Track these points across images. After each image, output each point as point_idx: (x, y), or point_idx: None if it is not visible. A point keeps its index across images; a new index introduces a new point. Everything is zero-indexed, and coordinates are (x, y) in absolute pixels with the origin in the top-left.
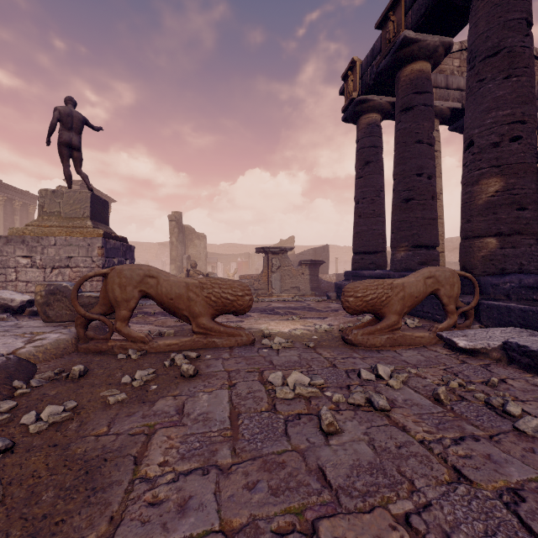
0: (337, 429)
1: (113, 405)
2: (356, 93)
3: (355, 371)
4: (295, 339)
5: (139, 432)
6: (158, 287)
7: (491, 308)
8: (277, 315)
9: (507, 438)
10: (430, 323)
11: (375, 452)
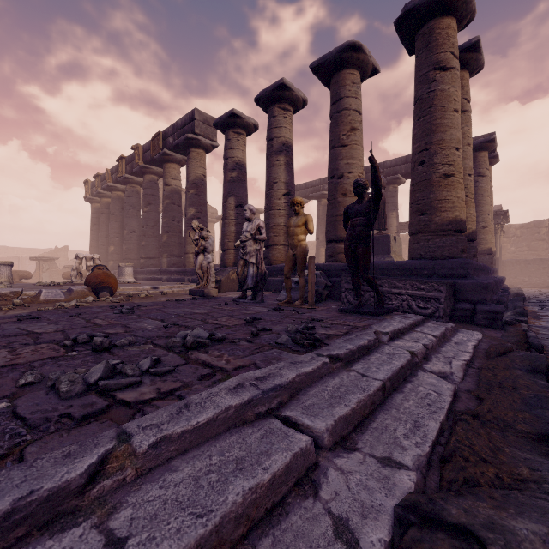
0: None
1: None
2: (88, 195)
3: None
4: None
5: None
6: None
7: None
8: None
9: None
10: None
11: None
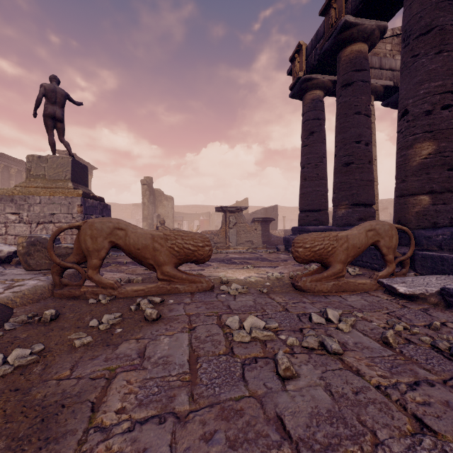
0: (293, 374)
1: (79, 348)
2: (302, 73)
3: (306, 315)
4: (250, 285)
5: (100, 376)
6: (126, 239)
7: (425, 258)
8: (234, 264)
9: None
10: (369, 271)
11: (333, 399)
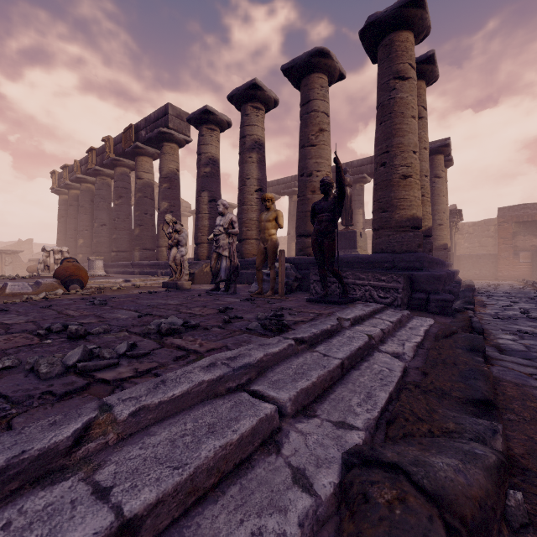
0: None
1: None
2: (56, 186)
3: None
4: None
5: None
6: None
7: None
8: None
9: None
10: None
11: None
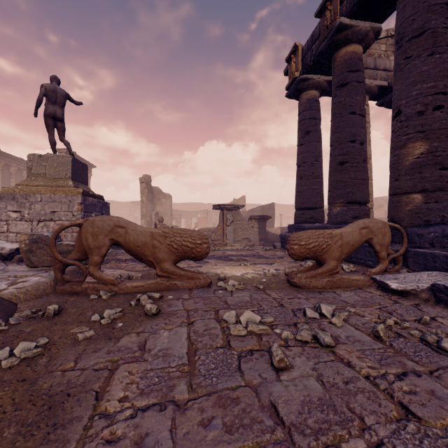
0: (287, 365)
1: (82, 341)
2: (298, 73)
3: (300, 310)
4: (247, 281)
5: (102, 367)
6: (126, 236)
7: (417, 255)
8: (231, 261)
9: (446, 373)
10: (363, 268)
11: (324, 388)
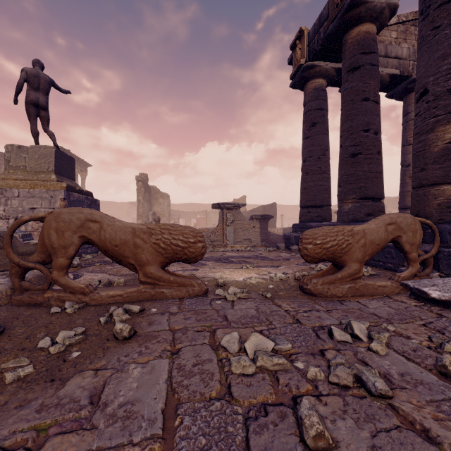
0: (330, 445)
1: (9, 386)
2: (303, 60)
3: (323, 329)
4: (250, 288)
5: (18, 444)
6: (101, 233)
7: None
8: (232, 264)
9: None
10: (383, 271)
11: None
